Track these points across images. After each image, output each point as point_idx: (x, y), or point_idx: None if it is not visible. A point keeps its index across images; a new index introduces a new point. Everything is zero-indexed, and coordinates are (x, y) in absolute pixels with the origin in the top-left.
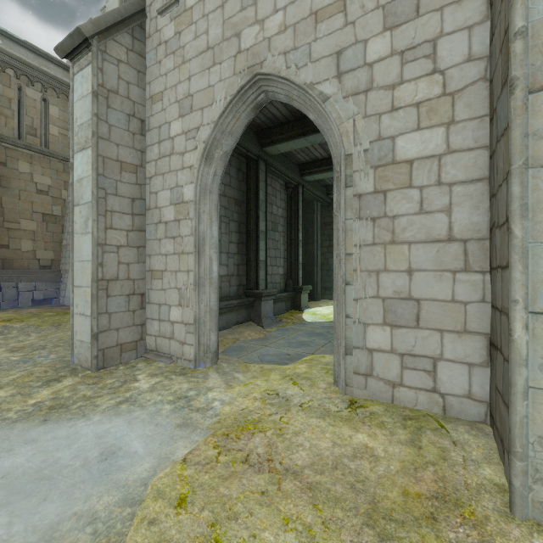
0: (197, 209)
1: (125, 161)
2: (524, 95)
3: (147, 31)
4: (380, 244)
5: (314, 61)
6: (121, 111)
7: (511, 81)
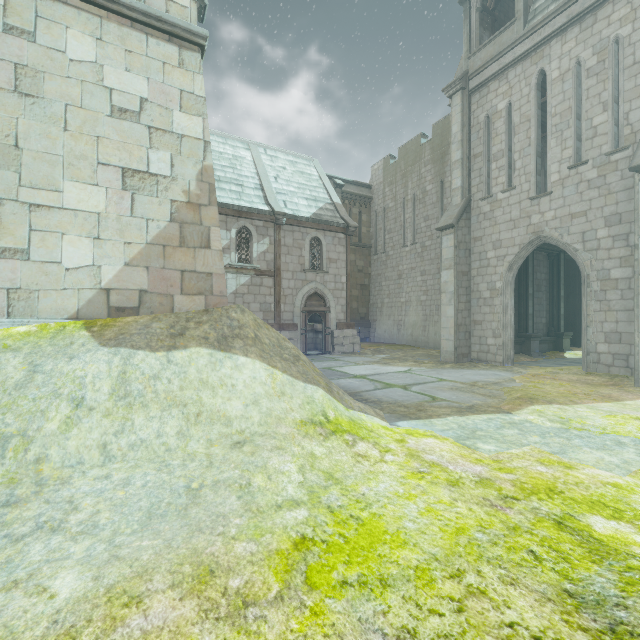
0: (504, 292)
1: (464, 271)
2: (637, 276)
3: (471, 206)
4: (603, 311)
5: (570, 234)
6: (463, 249)
7: (634, 271)
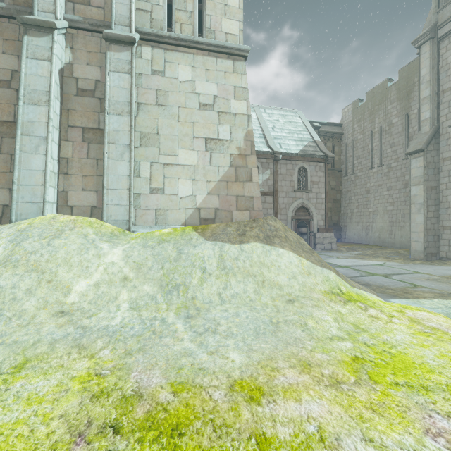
0: None
1: (432, 186)
2: None
3: (440, 133)
4: None
5: None
6: (431, 168)
7: None
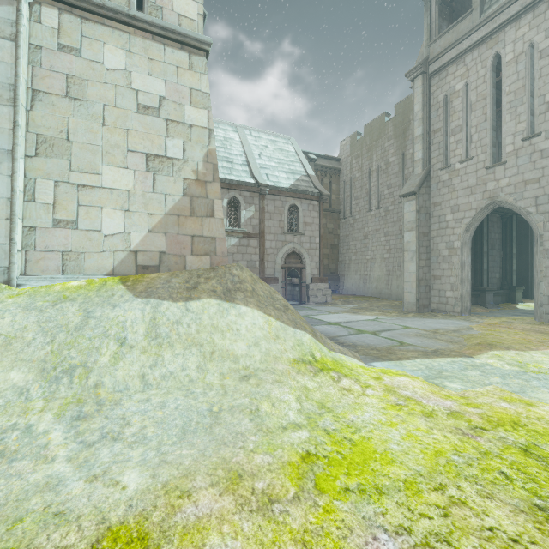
0: (461, 251)
1: (424, 232)
2: None
3: (431, 176)
4: None
5: (524, 199)
6: (423, 213)
7: None
